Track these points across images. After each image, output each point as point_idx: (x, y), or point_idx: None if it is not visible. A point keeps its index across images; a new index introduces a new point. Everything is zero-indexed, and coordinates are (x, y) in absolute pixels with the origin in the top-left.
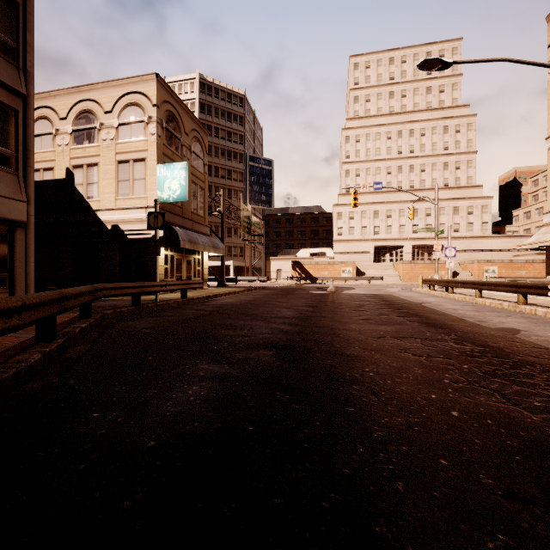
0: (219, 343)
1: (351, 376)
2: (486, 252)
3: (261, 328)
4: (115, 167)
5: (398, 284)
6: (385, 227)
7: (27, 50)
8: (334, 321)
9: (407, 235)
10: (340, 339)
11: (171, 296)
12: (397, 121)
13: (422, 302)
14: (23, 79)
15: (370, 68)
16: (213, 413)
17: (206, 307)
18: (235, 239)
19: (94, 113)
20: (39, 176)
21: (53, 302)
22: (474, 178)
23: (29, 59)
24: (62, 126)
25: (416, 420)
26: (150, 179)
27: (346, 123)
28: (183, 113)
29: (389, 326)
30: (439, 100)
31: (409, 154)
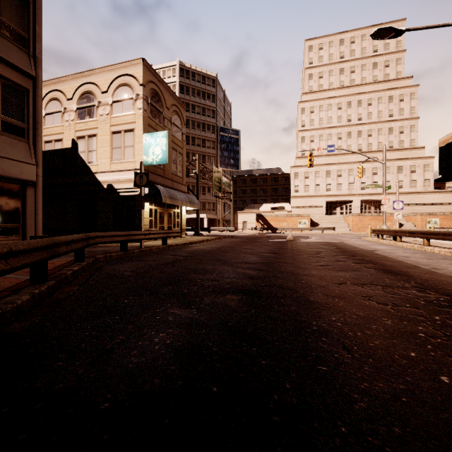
0: (190, 286)
1: (318, 326)
2: (428, 205)
3: (229, 273)
4: (110, 137)
5: (348, 234)
6: (336, 184)
7: (36, 39)
8: (295, 267)
9: (356, 191)
10: (303, 285)
11: (154, 243)
12: (346, 93)
13: (373, 249)
14: (33, 63)
15: (323, 49)
16: (176, 367)
17: (182, 252)
18: (209, 196)
19: (94, 94)
20: (52, 146)
21: (44, 248)
22: (417, 140)
23: (38, 47)
24: (69, 105)
25: (401, 387)
26: (138, 146)
27: (302, 97)
28: (165, 91)
29: (348, 273)
30: (384, 74)
31: (357, 121)
